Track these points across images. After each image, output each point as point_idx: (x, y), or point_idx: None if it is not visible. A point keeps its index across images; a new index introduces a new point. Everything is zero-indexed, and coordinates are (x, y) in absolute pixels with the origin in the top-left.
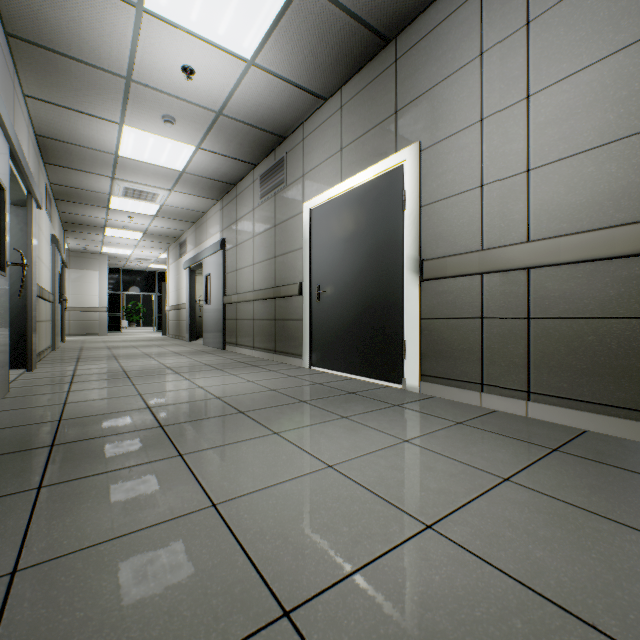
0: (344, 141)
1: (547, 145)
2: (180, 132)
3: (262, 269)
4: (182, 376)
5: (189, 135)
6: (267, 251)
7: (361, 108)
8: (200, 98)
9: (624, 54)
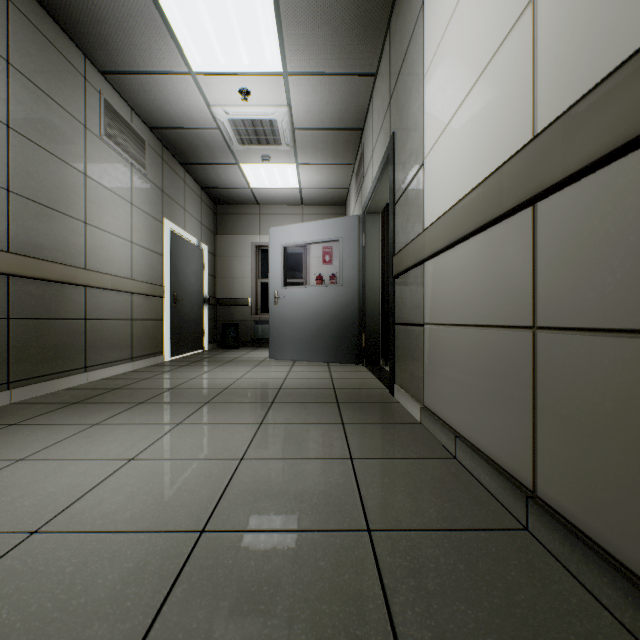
0: None
1: None
2: None
3: None
4: None
5: None
6: None
7: None
8: None
9: None
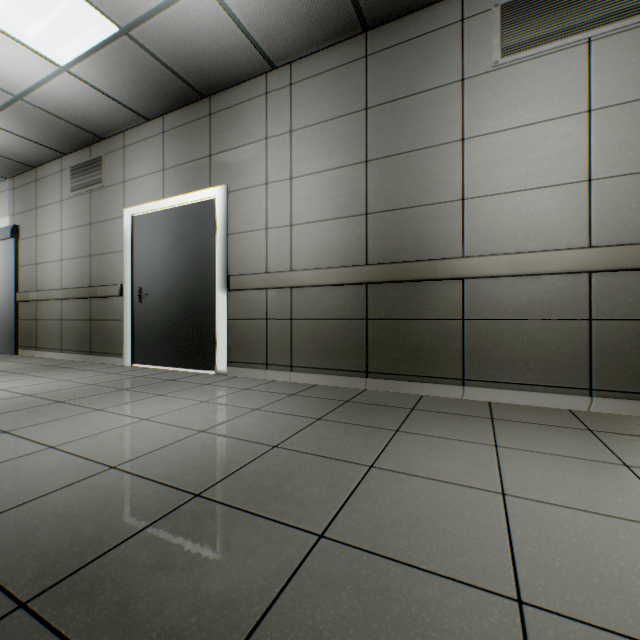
0: (167, 163)
1: (301, 212)
2: None
3: (74, 266)
4: None
5: None
6: (81, 248)
7: (182, 140)
8: None
9: (333, 173)
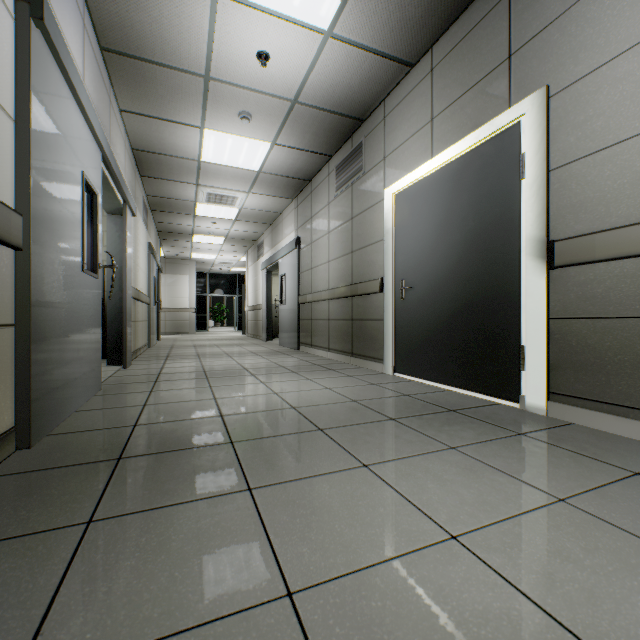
0: (435, 109)
1: None
2: (256, 129)
3: (338, 266)
4: (257, 379)
5: (265, 131)
6: (343, 246)
7: (458, 64)
8: (275, 87)
9: None
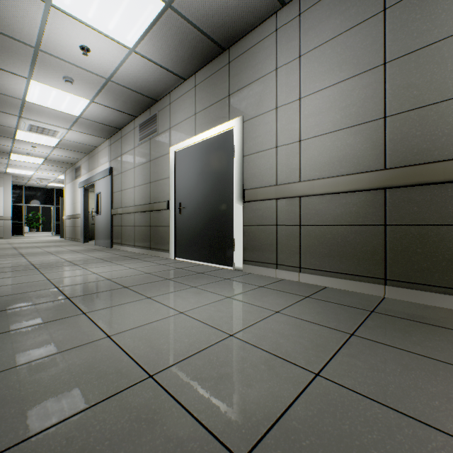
0: (197, 109)
1: (309, 127)
2: (78, 89)
3: (141, 190)
4: (80, 266)
5: (85, 92)
6: (144, 178)
7: (208, 89)
8: (94, 68)
9: (344, 84)
